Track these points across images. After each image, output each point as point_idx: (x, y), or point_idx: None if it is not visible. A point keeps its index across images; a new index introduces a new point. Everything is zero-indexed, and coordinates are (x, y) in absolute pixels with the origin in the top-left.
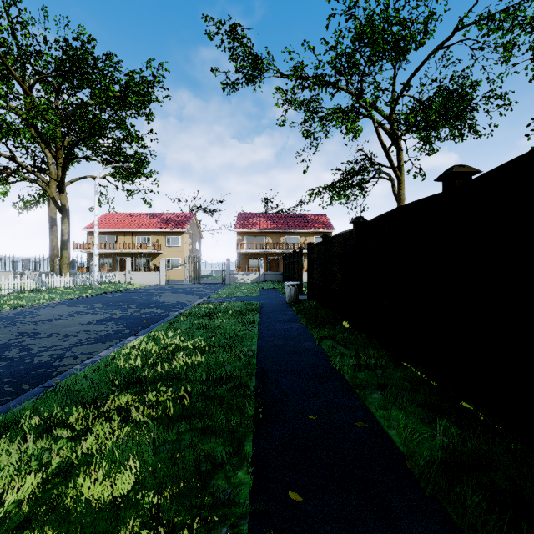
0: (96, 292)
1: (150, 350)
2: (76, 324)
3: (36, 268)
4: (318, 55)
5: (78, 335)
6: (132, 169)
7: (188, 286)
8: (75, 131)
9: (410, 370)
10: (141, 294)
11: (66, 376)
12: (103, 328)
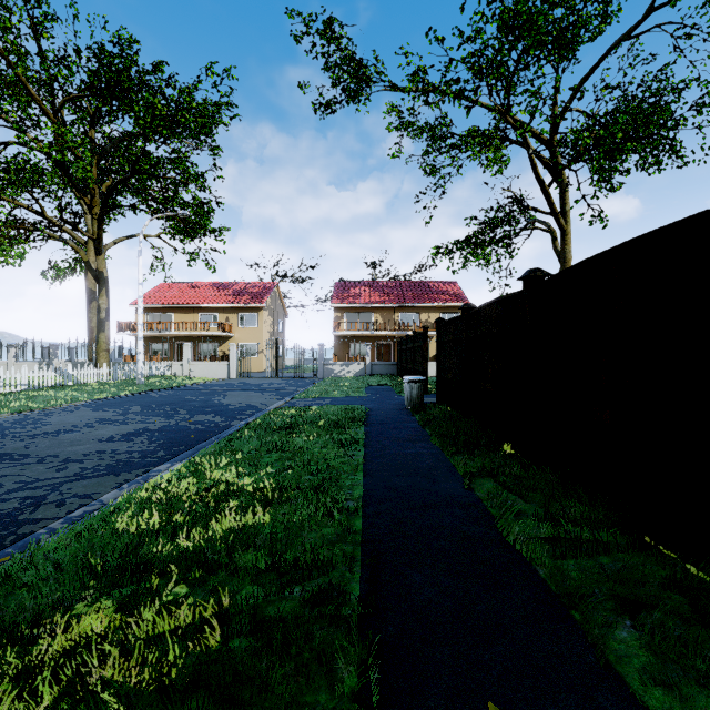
0: (139, 389)
1: (182, 493)
2: (90, 439)
3: (71, 356)
4: (449, 49)
5: (84, 459)
6: (192, 223)
7: (265, 381)
8: (117, 172)
9: (670, 559)
10: (199, 392)
11: (12, 554)
12: (127, 447)
